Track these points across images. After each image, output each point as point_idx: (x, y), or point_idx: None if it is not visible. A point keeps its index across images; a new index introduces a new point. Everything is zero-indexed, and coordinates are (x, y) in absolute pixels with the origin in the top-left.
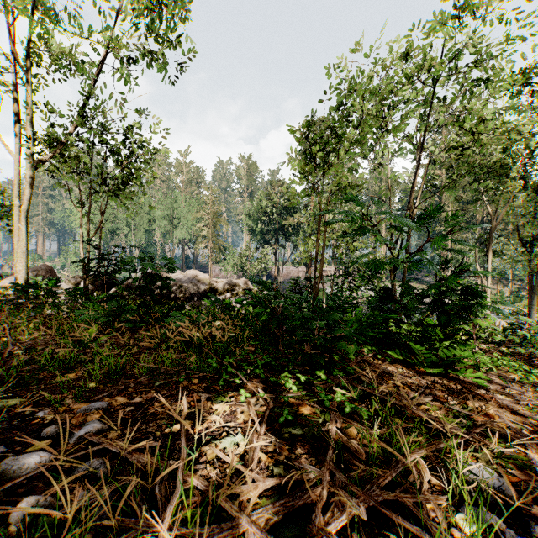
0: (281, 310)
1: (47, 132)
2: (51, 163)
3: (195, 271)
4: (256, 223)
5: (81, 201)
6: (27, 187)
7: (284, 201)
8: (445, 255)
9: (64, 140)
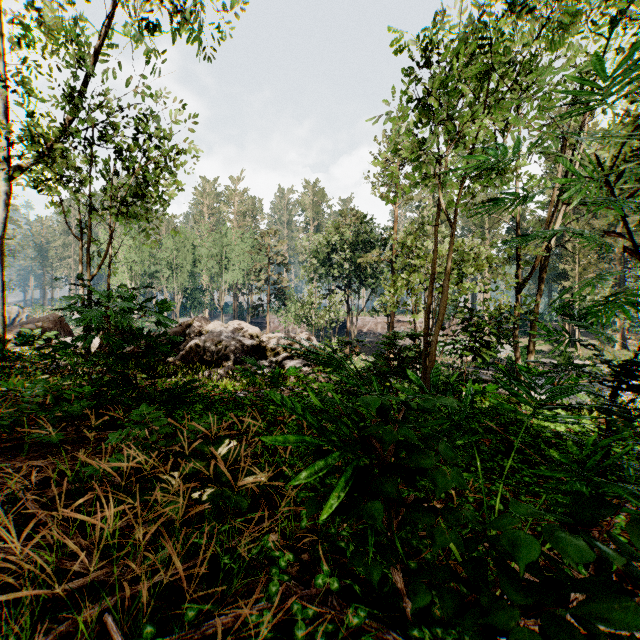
0: (393, 445)
1: (28, 126)
2: (34, 170)
3: (240, 323)
4: (324, 262)
5: (80, 225)
6: (1, 205)
7: (359, 234)
8: (571, 302)
9: (54, 139)
